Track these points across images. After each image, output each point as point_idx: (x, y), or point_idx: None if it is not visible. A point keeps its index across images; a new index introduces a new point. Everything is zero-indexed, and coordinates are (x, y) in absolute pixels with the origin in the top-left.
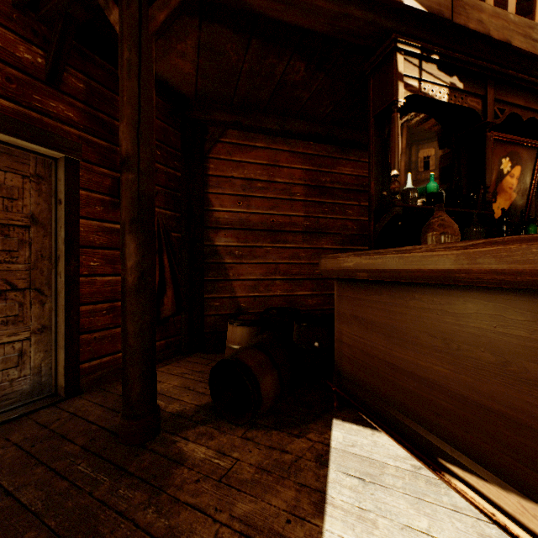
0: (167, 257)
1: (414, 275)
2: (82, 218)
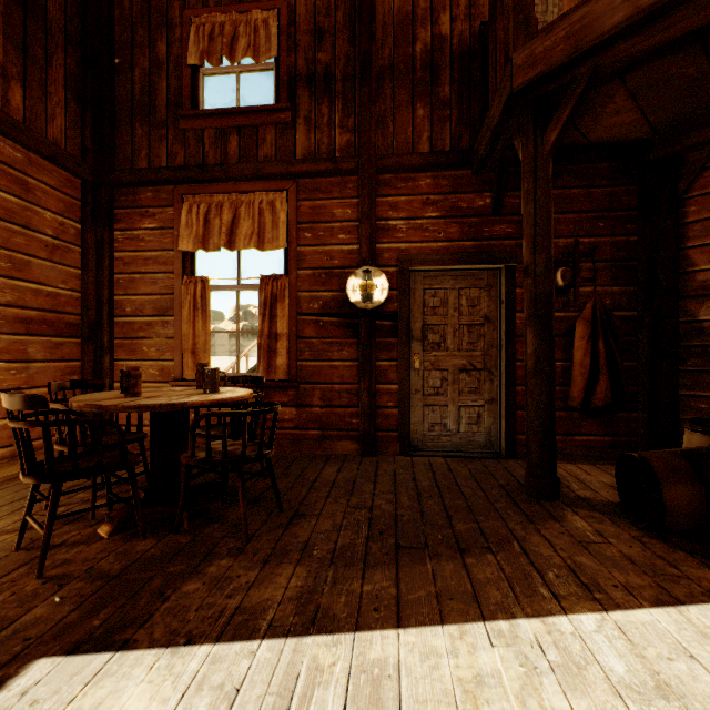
0: (605, 342)
1: None
2: (518, 312)
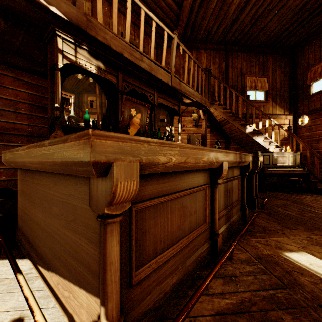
0: None
1: (21, 164)
2: None
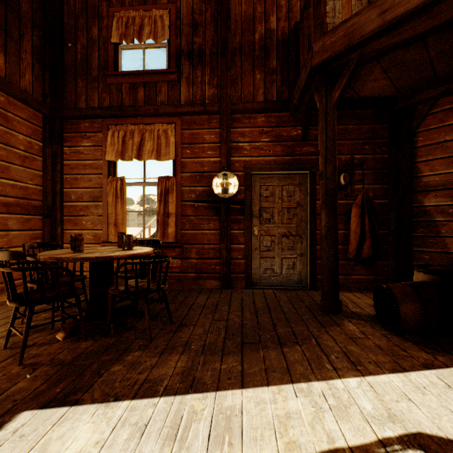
0: (369, 218)
1: None
2: (317, 200)
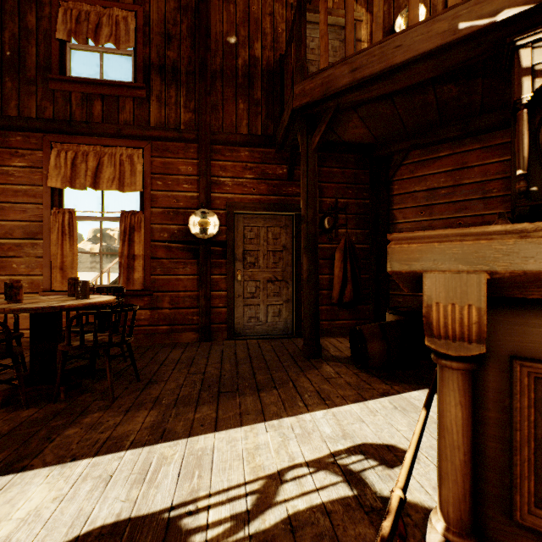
0: (351, 263)
1: None
2: None
